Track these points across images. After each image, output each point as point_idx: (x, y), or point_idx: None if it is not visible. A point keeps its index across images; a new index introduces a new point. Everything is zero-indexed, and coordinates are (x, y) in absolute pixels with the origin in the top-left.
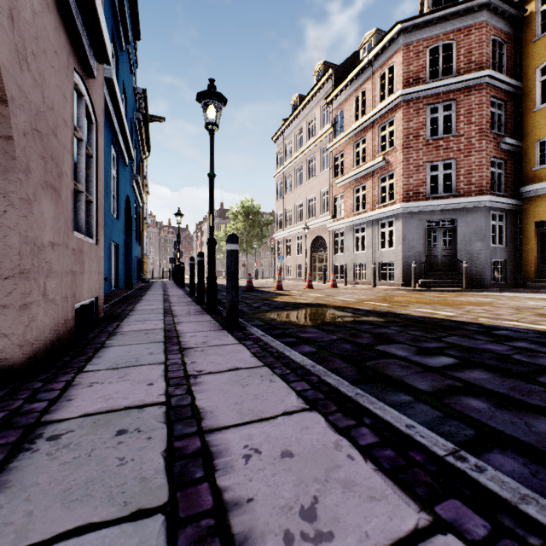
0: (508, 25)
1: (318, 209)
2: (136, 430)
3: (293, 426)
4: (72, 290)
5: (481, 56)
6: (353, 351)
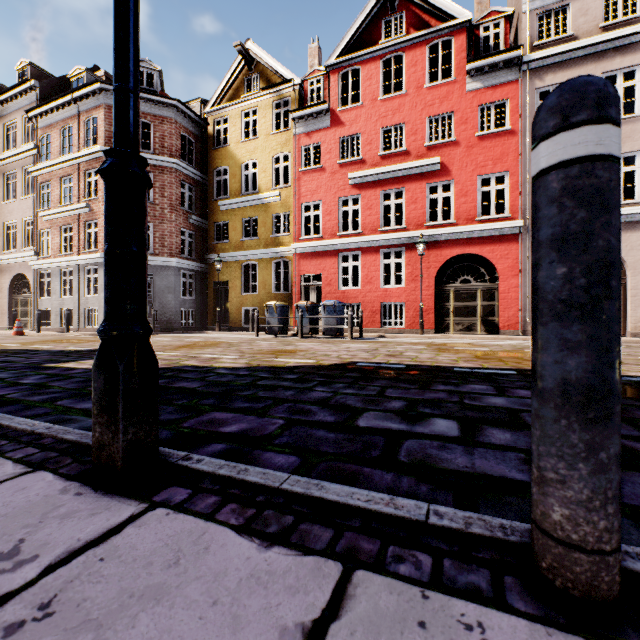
0: (198, 128)
1: (20, 240)
2: None
3: None
4: None
5: (172, 146)
6: None
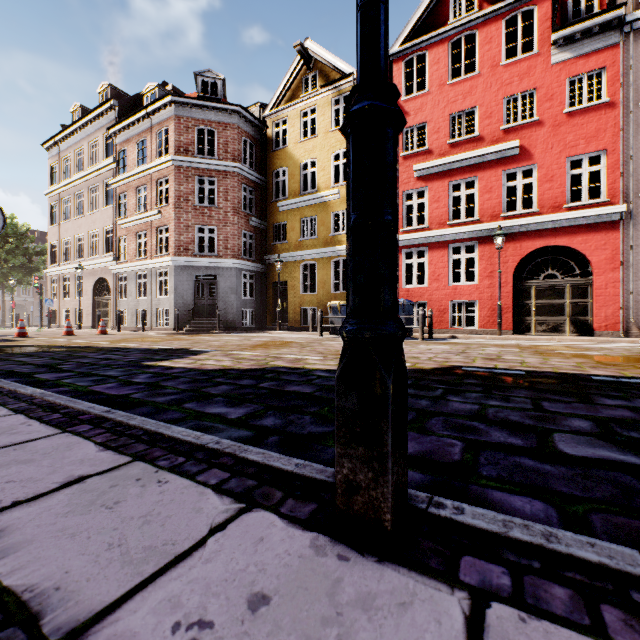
0: (257, 132)
1: (102, 247)
2: None
3: None
4: None
5: (235, 151)
6: None
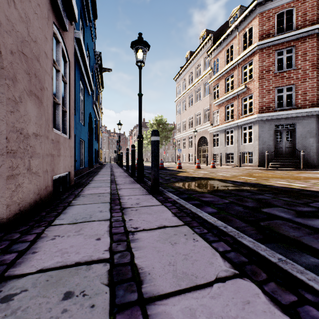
0: None
1: (202, 120)
2: (81, 293)
3: (233, 300)
4: (51, 166)
5: (313, 16)
6: (245, 212)
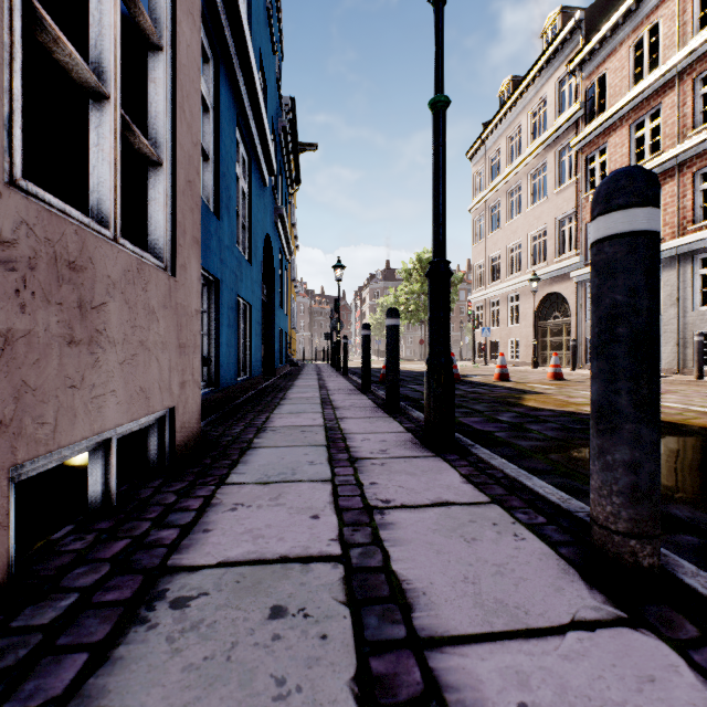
0: None
1: (552, 249)
2: None
3: None
4: None
5: None
6: None
